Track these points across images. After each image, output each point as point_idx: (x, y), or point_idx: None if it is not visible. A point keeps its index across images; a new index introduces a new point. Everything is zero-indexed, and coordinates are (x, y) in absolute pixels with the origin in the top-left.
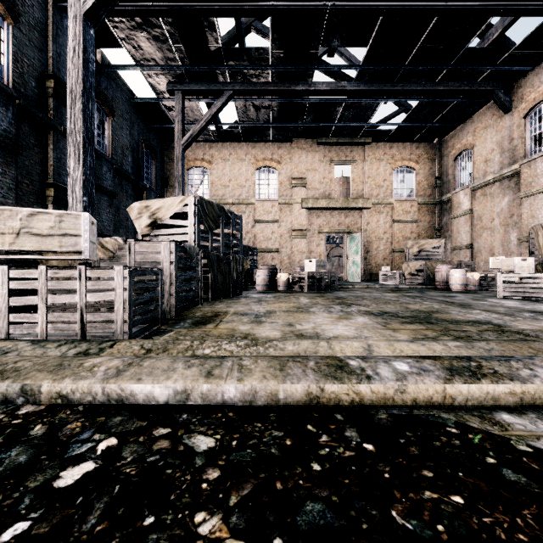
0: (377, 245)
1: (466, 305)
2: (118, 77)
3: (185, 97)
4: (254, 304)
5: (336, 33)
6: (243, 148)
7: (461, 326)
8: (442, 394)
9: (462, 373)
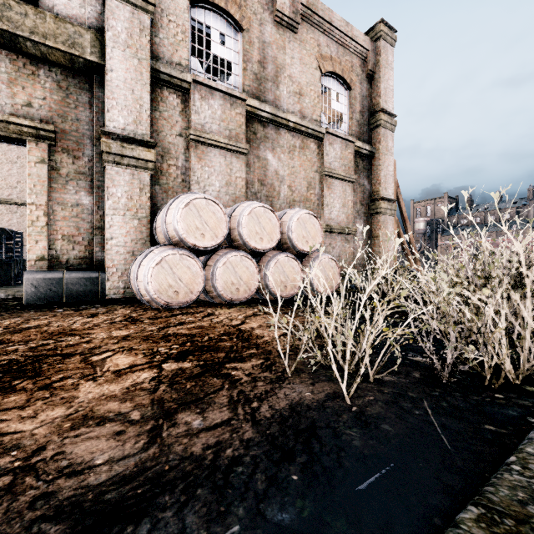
0: None
1: None
2: None
3: None
4: None
5: None
6: None
7: None
8: None
9: None
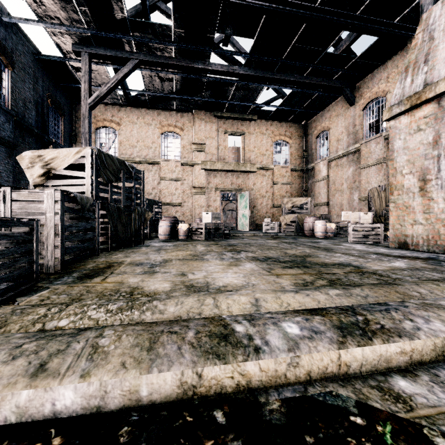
0: (261, 201)
1: (329, 249)
2: (21, 32)
3: (92, 60)
4: (153, 253)
5: (229, 23)
6: (149, 113)
7: (331, 269)
8: (337, 363)
9: (353, 332)
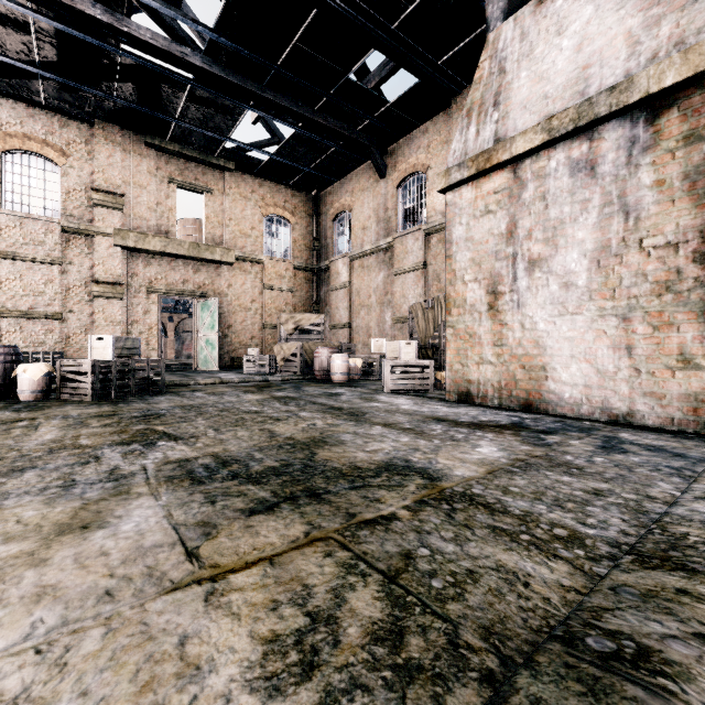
0: (242, 318)
1: (359, 415)
2: None
3: None
4: None
5: None
6: None
7: (375, 494)
8: None
9: None
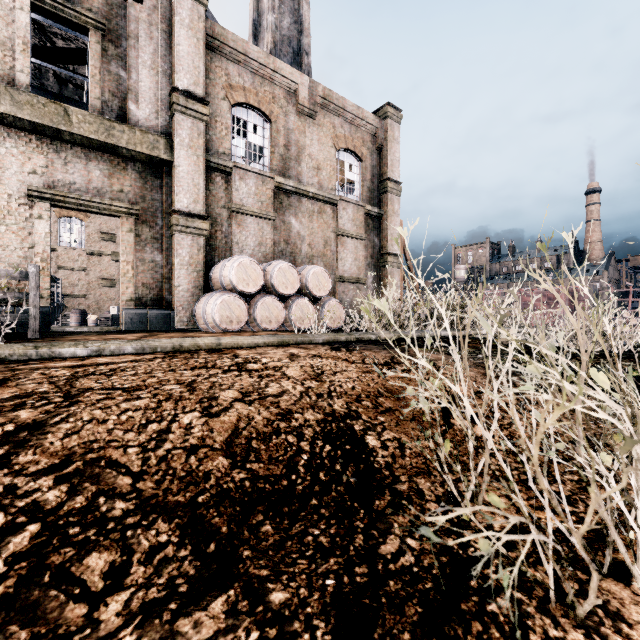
0: None
1: None
2: None
3: None
4: None
5: None
6: None
7: None
8: None
9: None
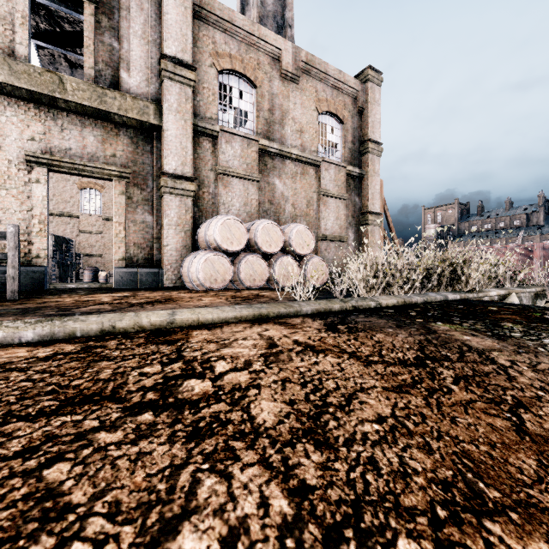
0: None
1: None
2: None
3: None
4: None
5: None
6: None
7: None
8: None
9: None
